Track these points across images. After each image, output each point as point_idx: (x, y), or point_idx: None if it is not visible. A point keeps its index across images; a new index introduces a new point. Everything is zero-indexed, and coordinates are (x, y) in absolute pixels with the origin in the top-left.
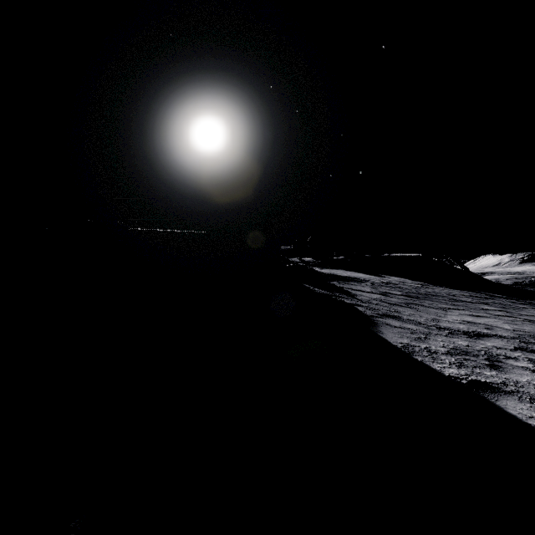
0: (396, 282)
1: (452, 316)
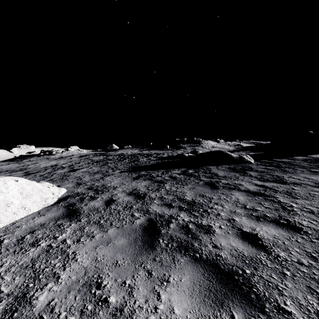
0: None
1: None
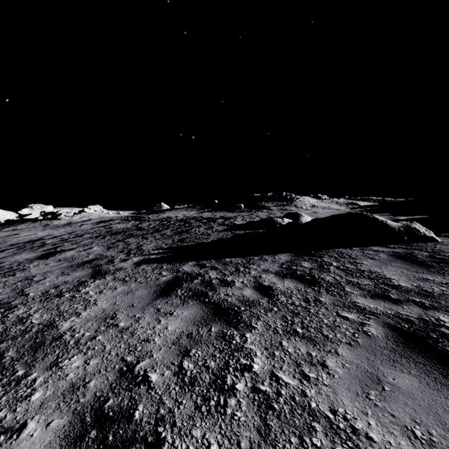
0: None
1: None
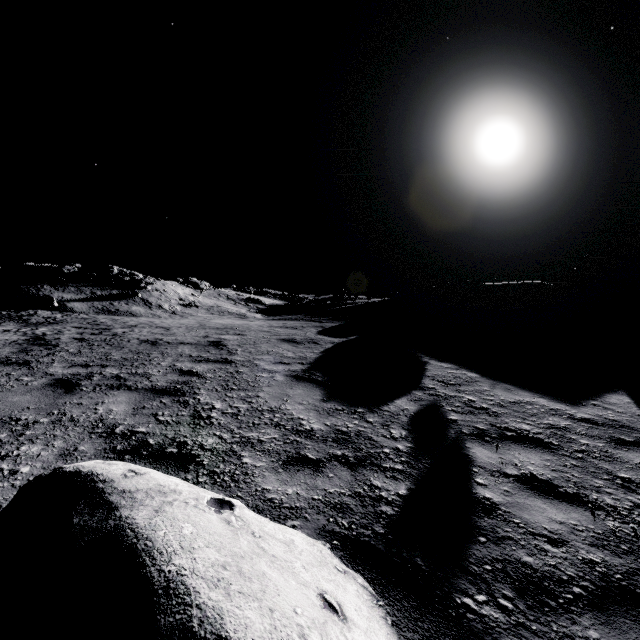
0: None
1: None
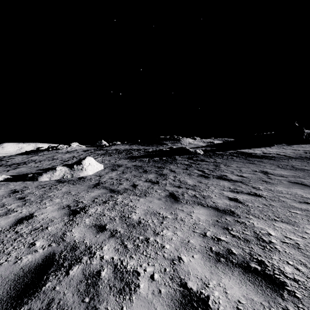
0: None
1: None
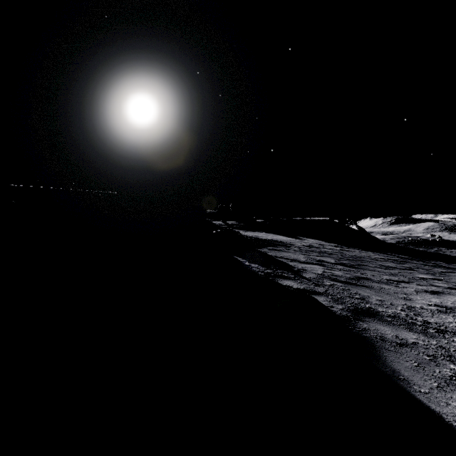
0: (317, 245)
1: (415, 296)
